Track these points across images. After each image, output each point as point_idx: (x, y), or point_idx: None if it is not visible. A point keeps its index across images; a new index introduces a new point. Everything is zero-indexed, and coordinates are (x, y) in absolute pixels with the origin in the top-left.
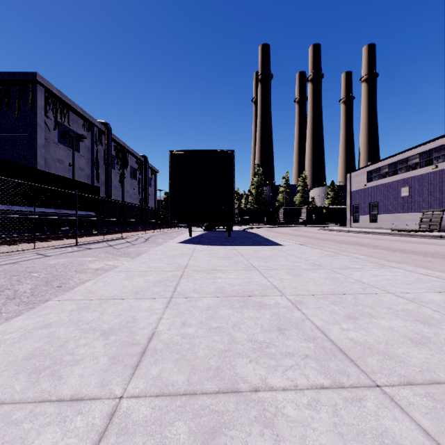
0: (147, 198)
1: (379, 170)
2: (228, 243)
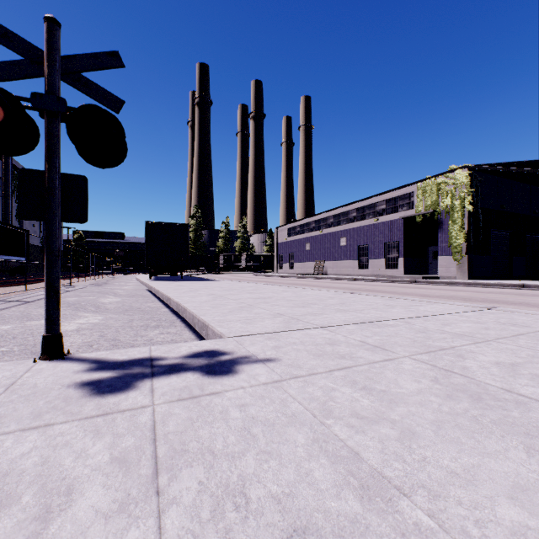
0: None
1: (295, 229)
2: (186, 281)
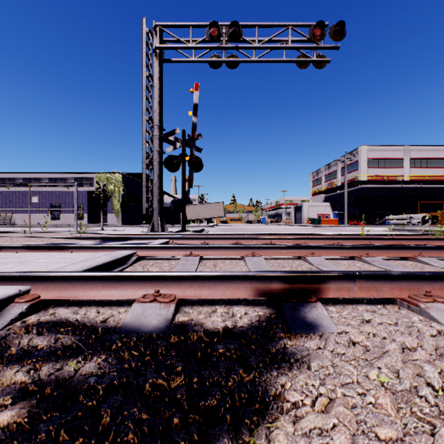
0: None
1: None
2: None
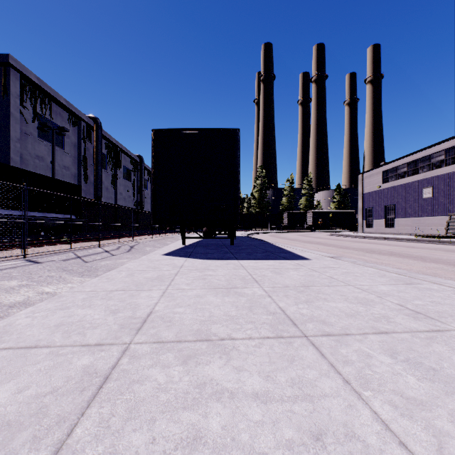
0: (143, 201)
1: (396, 170)
2: (231, 255)
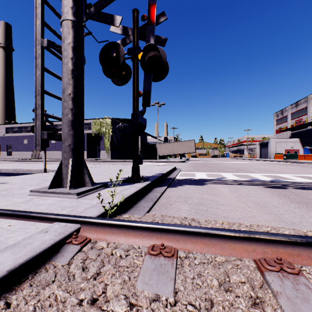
0: None
1: (13, 128)
2: None
